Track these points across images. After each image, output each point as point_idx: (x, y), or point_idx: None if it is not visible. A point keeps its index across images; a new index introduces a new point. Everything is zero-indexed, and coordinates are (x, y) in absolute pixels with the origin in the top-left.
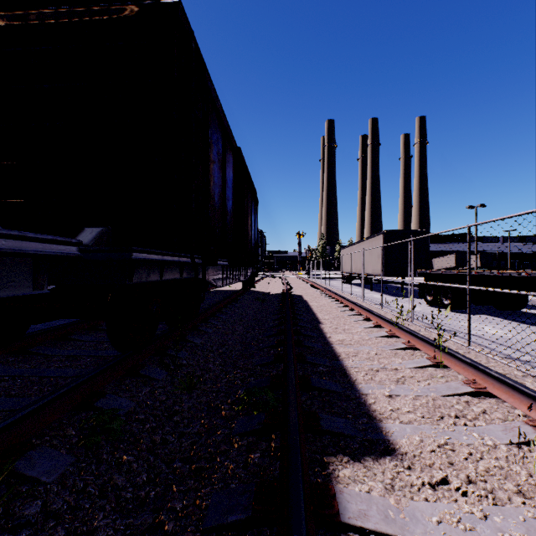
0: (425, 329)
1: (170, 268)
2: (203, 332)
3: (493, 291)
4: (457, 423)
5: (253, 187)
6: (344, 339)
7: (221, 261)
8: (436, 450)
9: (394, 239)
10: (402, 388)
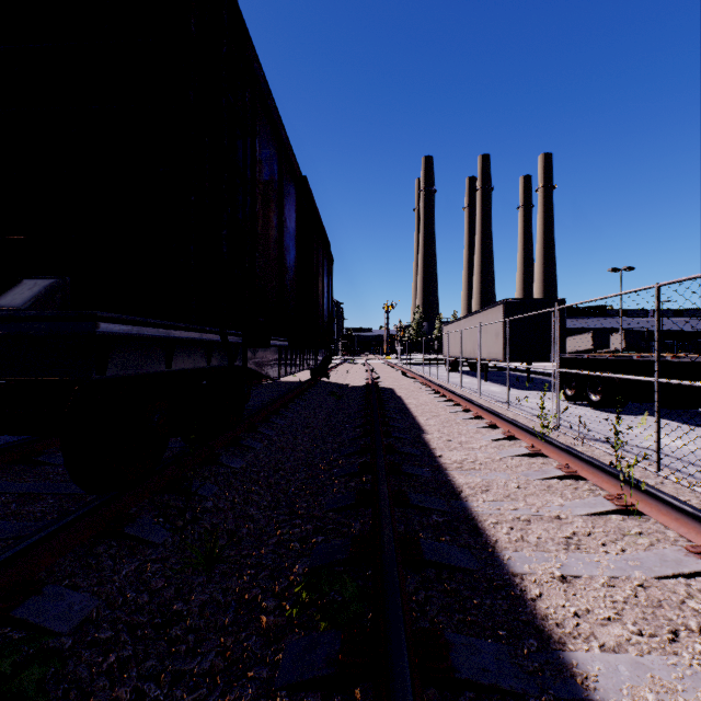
0: (580, 441)
1: (187, 350)
2: (248, 449)
3: None
4: None
5: (325, 237)
6: (463, 460)
7: (277, 341)
8: None
9: (518, 311)
10: (580, 559)
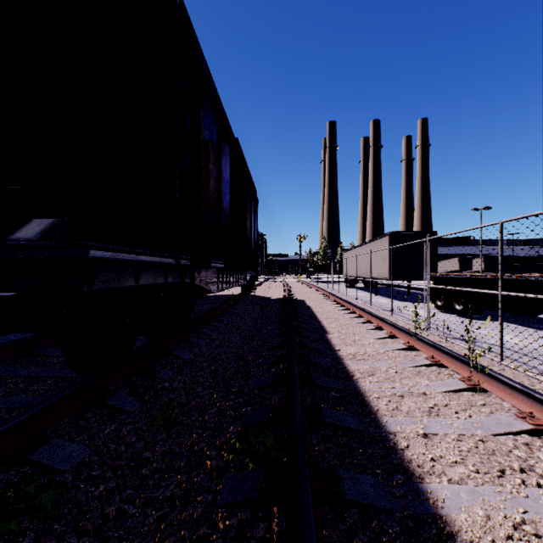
0: (445, 339)
1: (150, 270)
2: (194, 345)
3: (535, 297)
4: (527, 482)
5: (252, 184)
6: (356, 353)
7: (216, 263)
8: (514, 535)
9: (400, 241)
10: (438, 422)
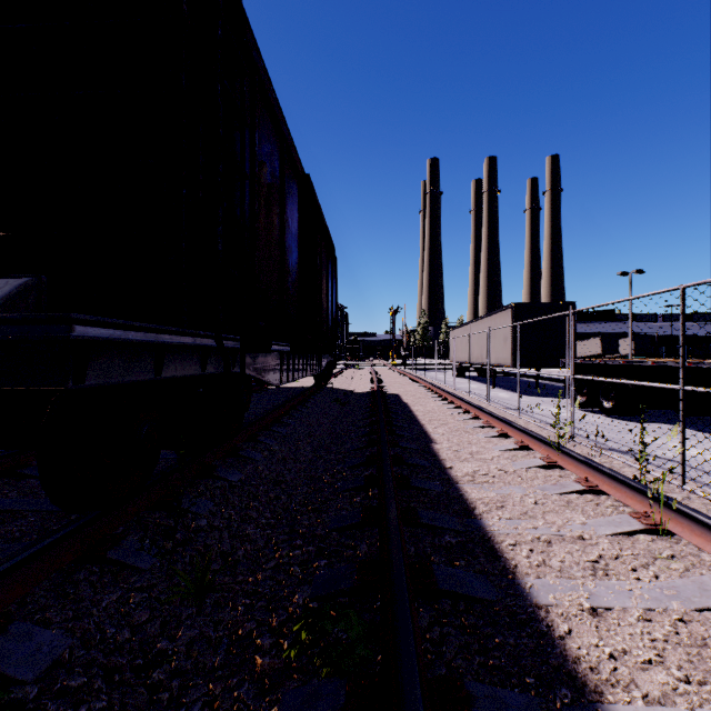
0: (597, 451)
1: (179, 356)
2: (247, 460)
3: None
4: None
5: (329, 238)
6: (475, 472)
7: (278, 346)
8: None
9: (527, 315)
10: (610, 588)
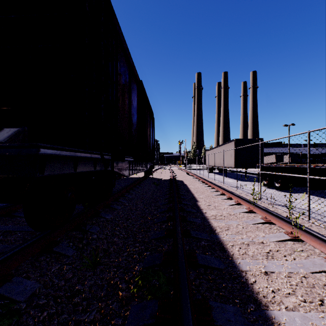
0: (271, 205)
1: (84, 162)
2: (114, 209)
3: None
4: None
5: (151, 109)
6: (216, 214)
7: (128, 158)
8: None
9: (241, 144)
10: (274, 263)
